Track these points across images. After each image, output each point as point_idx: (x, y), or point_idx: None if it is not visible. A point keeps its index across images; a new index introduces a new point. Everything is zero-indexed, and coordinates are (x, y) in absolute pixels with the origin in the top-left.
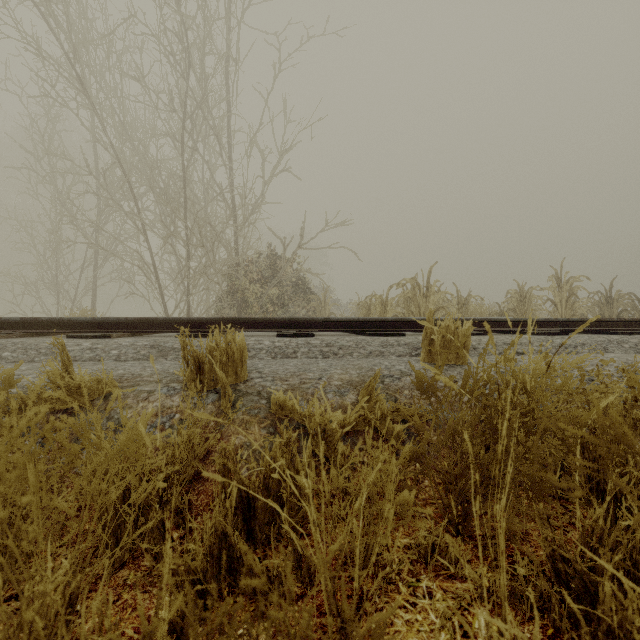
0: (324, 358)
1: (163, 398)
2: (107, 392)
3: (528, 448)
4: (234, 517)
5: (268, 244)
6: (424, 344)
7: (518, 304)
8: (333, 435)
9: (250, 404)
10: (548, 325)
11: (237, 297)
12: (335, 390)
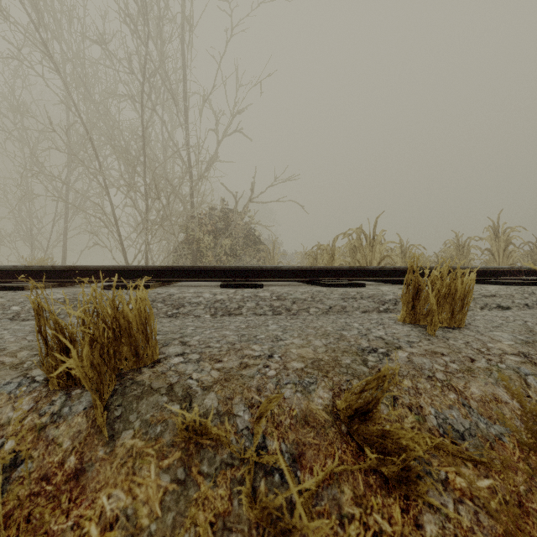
0: (275, 315)
1: (1, 403)
2: None
3: None
4: None
5: (222, 199)
6: (405, 300)
7: (457, 253)
8: None
9: (150, 413)
10: (512, 274)
11: (192, 247)
12: (295, 380)
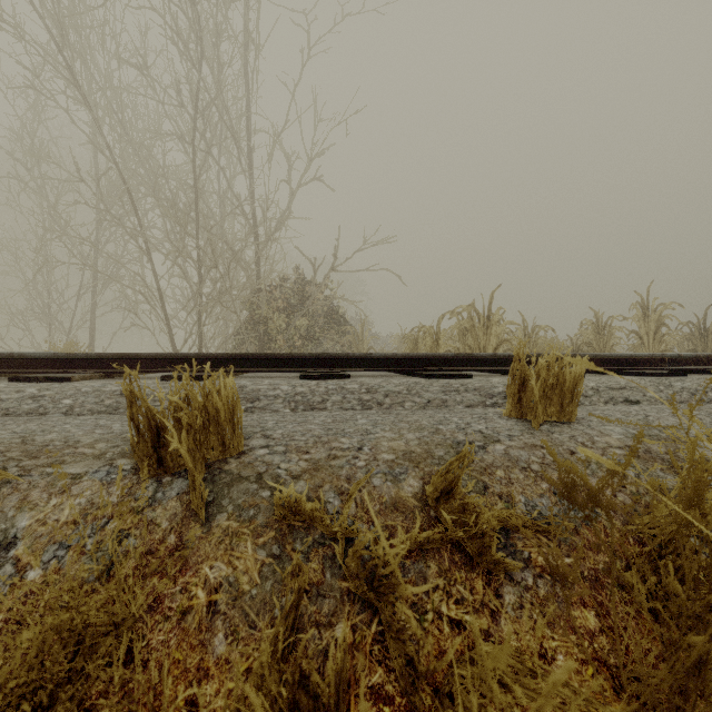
0: (364, 410)
1: (95, 488)
2: (1, 478)
3: None
4: None
5: (296, 267)
6: (510, 391)
7: (595, 337)
8: (389, 586)
9: (242, 498)
10: (653, 363)
11: (259, 329)
12: (385, 470)
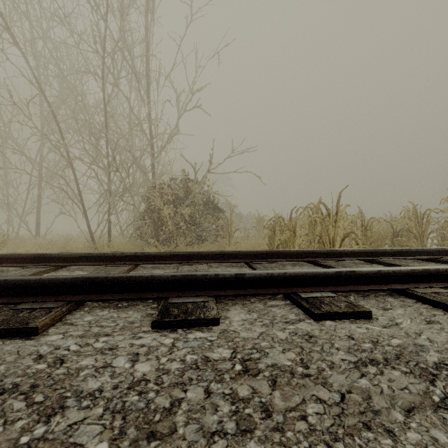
0: (241, 436)
1: None
2: None
3: None
4: None
5: (182, 169)
6: None
7: (416, 225)
8: None
9: None
10: None
11: (154, 216)
12: None
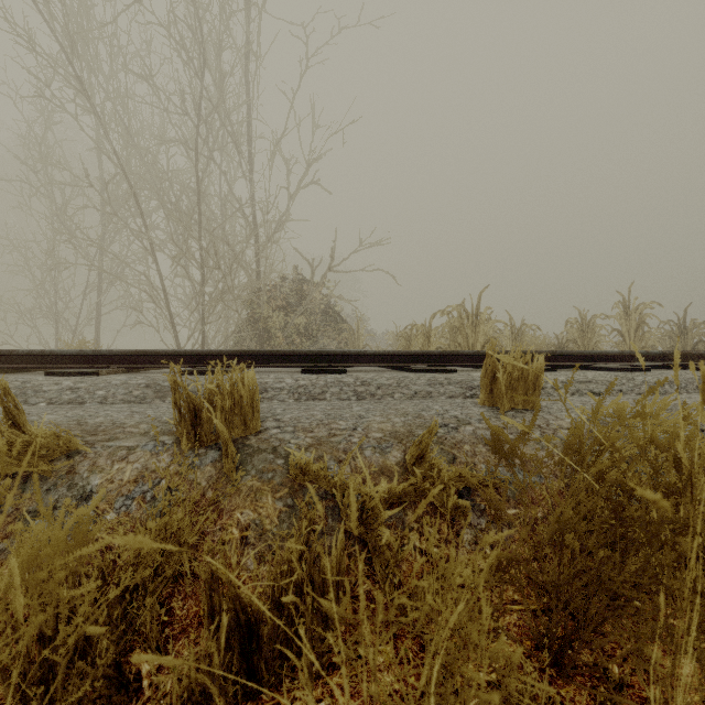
0: (359, 400)
1: (147, 457)
2: (73, 449)
3: (681, 554)
4: (227, 651)
5: (294, 267)
6: (484, 383)
7: (580, 334)
8: (374, 516)
9: (262, 465)
10: (623, 359)
11: (259, 327)
12: (374, 445)
